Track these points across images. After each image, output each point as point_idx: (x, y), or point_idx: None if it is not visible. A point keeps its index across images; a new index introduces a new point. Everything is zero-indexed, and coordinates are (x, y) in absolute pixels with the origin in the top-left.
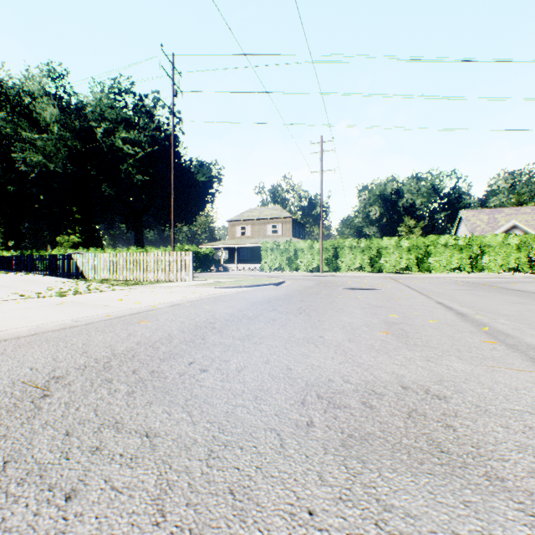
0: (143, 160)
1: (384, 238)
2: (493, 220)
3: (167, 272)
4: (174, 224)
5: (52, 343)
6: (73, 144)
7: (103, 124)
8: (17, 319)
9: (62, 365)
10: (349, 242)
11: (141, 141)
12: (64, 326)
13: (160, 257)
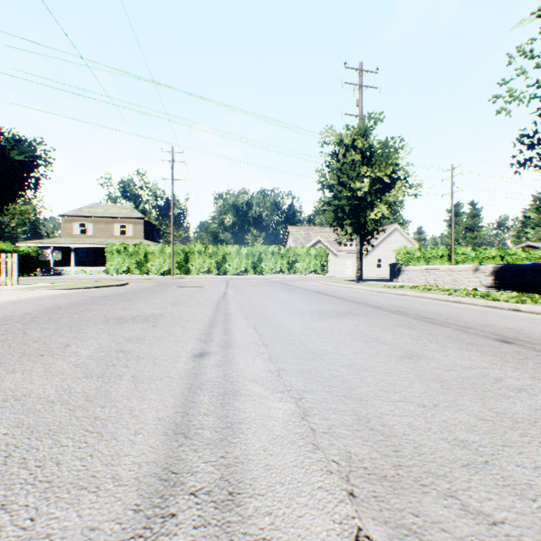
0: None
1: (229, 246)
2: (308, 235)
3: None
4: None
5: None
6: None
7: None
8: None
9: None
10: (200, 248)
11: None
12: None
13: None
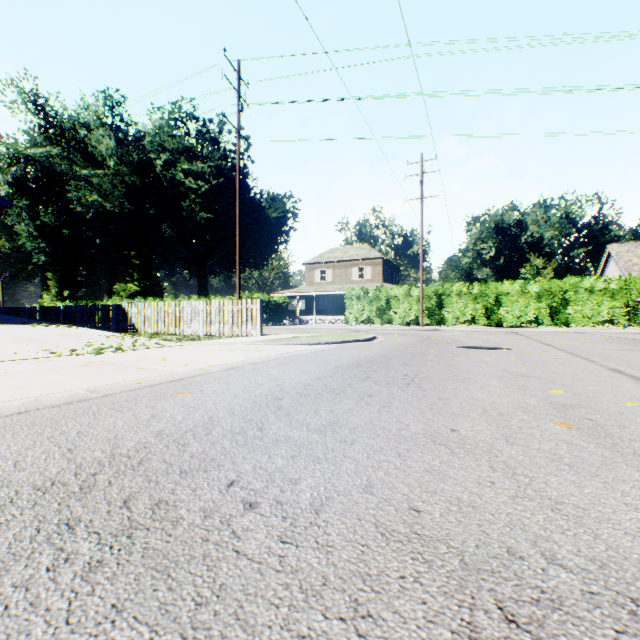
0: (207, 194)
1: (505, 282)
2: None
3: (230, 324)
4: (239, 267)
5: (35, 428)
6: (130, 179)
7: (162, 156)
8: (17, 387)
9: (17, 479)
10: (458, 288)
11: (205, 173)
12: (72, 399)
13: (222, 306)
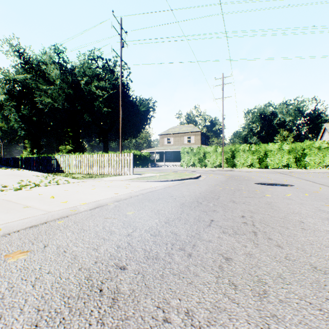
0: (107, 99)
1: (270, 144)
2: None
3: (115, 168)
4: (121, 135)
5: None
6: (68, 91)
7: (84, 78)
8: None
9: None
10: (243, 147)
11: (107, 87)
12: None
13: (110, 157)
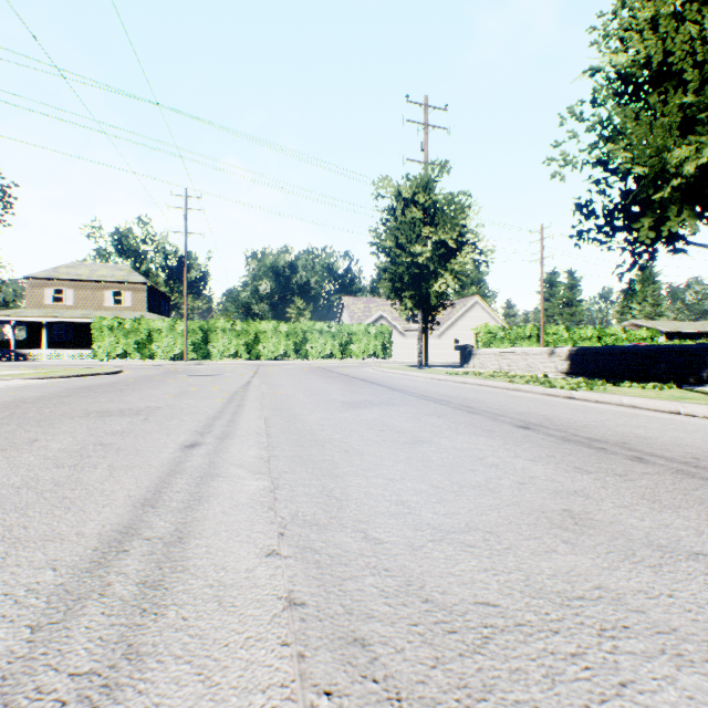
0: None
1: (264, 321)
2: (369, 309)
3: None
4: None
5: None
6: None
7: None
8: None
9: None
10: (224, 324)
11: None
12: None
13: None
